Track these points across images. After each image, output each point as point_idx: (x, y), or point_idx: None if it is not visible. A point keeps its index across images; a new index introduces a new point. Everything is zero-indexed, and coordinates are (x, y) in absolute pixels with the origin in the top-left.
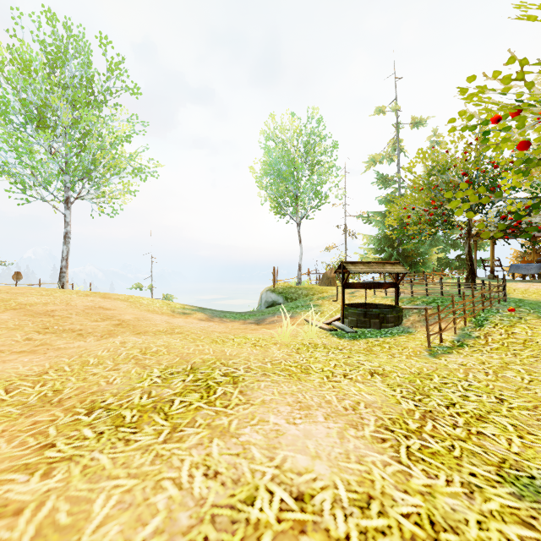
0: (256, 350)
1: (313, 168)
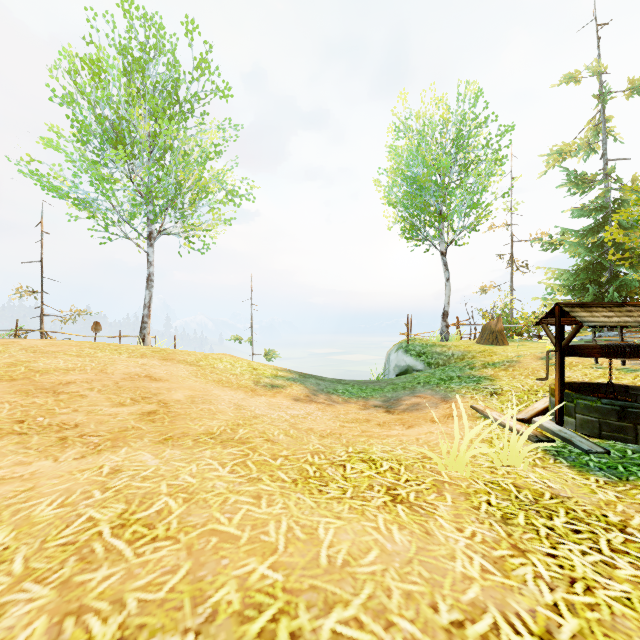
0: (400, 529)
1: (467, 168)
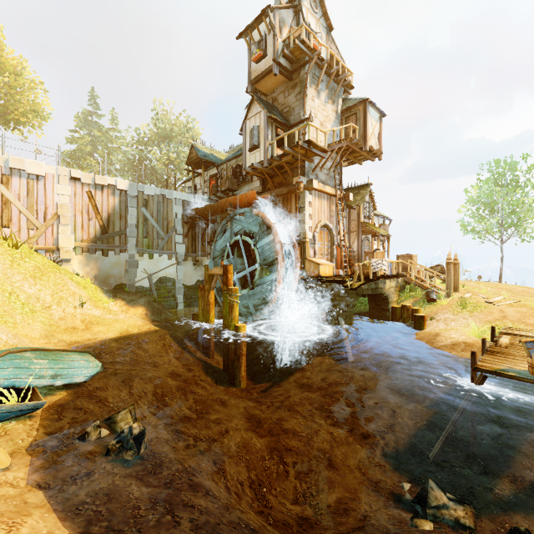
0: None
1: None
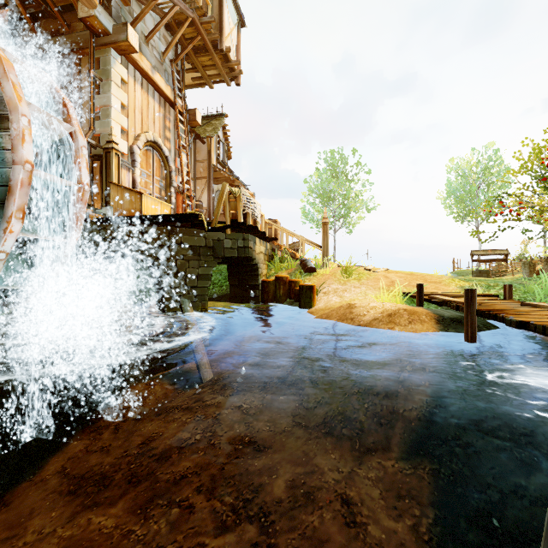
0: None
1: (487, 187)
